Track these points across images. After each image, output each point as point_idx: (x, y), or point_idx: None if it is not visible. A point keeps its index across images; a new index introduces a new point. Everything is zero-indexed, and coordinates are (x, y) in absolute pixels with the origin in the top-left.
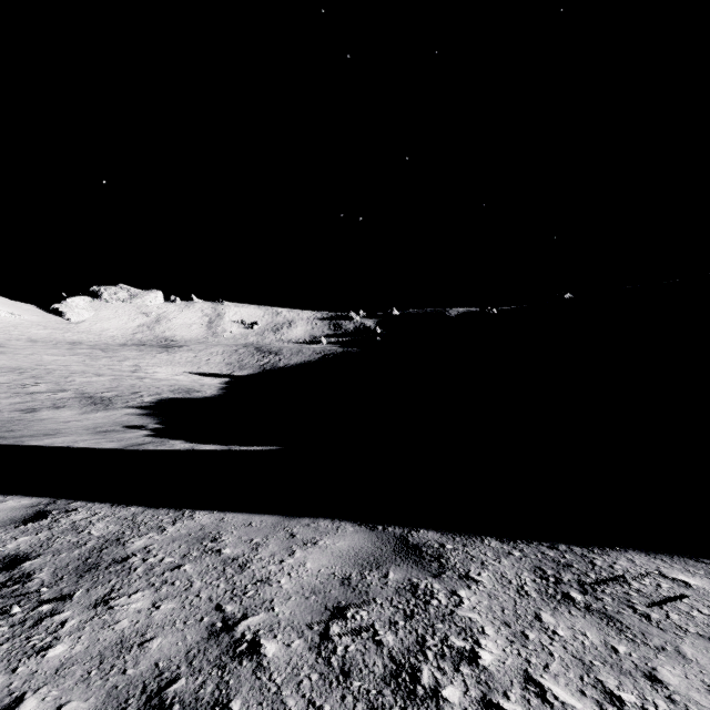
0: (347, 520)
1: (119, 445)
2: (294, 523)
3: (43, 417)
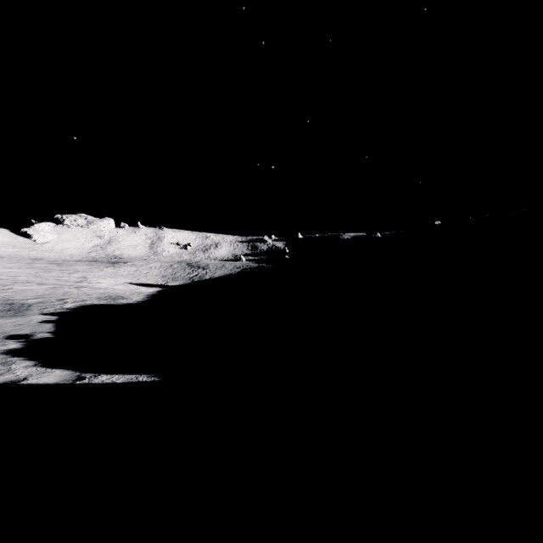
0: None
1: None
2: None
3: None
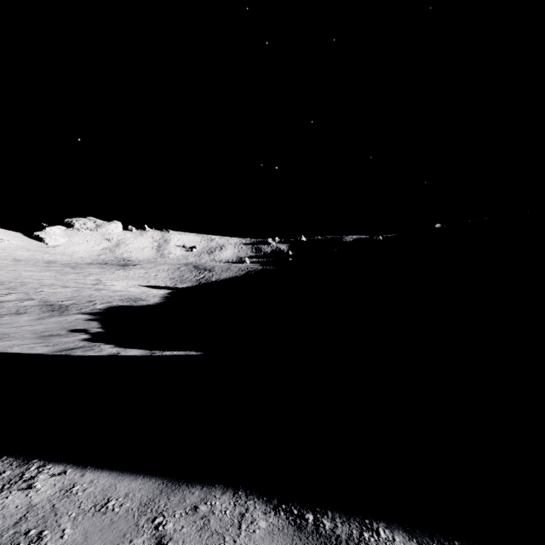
0: (258, 494)
1: (50, 350)
2: (175, 501)
3: (2, 322)
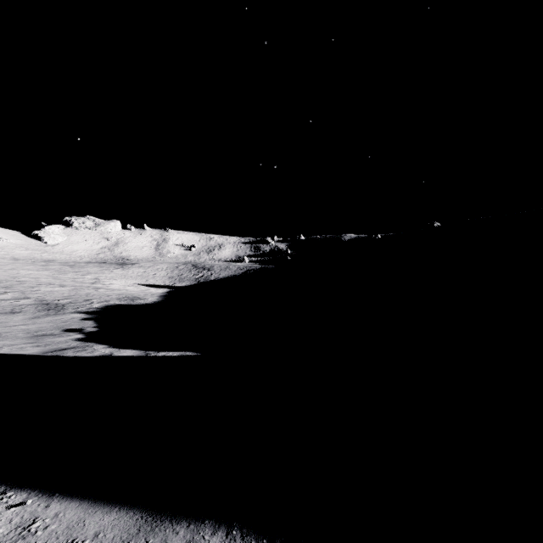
0: (256, 535)
1: (40, 350)
2: None
3: None
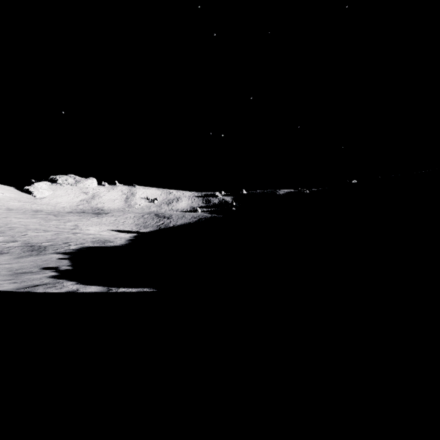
0: None
1: (15, 287)
2: None
3: None
